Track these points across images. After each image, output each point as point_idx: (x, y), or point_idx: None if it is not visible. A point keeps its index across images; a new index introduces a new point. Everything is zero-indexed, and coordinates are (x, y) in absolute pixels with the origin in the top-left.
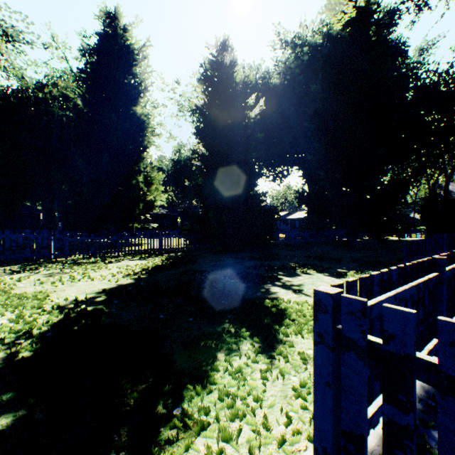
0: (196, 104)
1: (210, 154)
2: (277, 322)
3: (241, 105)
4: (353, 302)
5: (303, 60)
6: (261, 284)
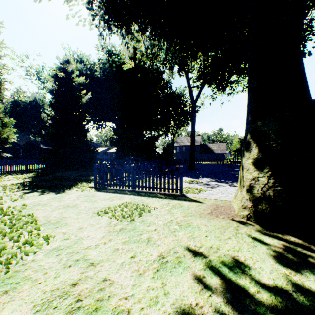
0: (50, 89)
1: (59, 118)
2: (92, 180)
3: (78, 97)
4: (96, 165)
5: (113, 70)
6: (88, 176)
